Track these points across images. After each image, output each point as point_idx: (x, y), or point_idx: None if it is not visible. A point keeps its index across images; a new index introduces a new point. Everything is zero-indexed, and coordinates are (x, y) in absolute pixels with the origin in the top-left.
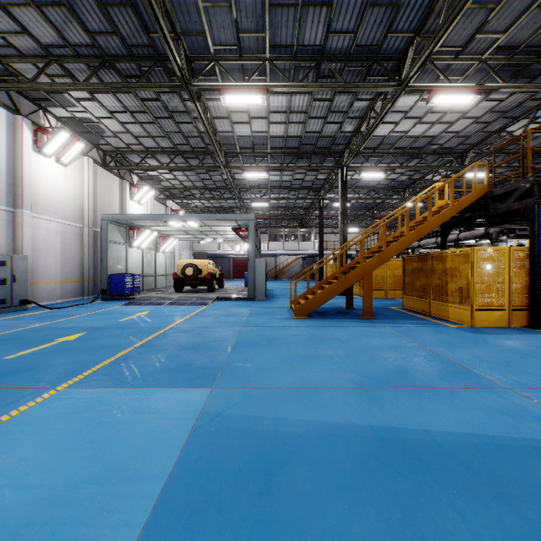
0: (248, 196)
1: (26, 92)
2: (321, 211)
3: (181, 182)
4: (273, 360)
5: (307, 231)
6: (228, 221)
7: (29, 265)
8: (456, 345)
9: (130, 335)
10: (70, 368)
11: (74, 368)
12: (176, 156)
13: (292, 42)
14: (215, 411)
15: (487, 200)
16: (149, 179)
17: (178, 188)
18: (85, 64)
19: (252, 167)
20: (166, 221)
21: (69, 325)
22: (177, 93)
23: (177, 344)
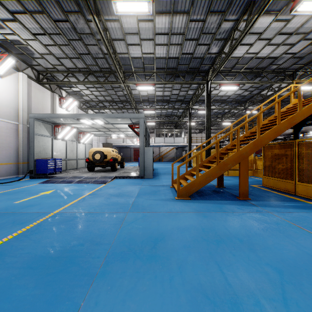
0: (142, 107)
1: None
2: (190, 116)
3: (96, 96)
4: None
5: (179, 131)
6: (125, 119)
7: None
8: None
9: None
10: None
11: None
12: (89, 75)
13: None
14: None
15: None
16: (74, 94)
17: (95, 101)
18: None
19: (143, 82)
20: (78, 119)
21: None
22: (81, 13)
23: (33, 252)
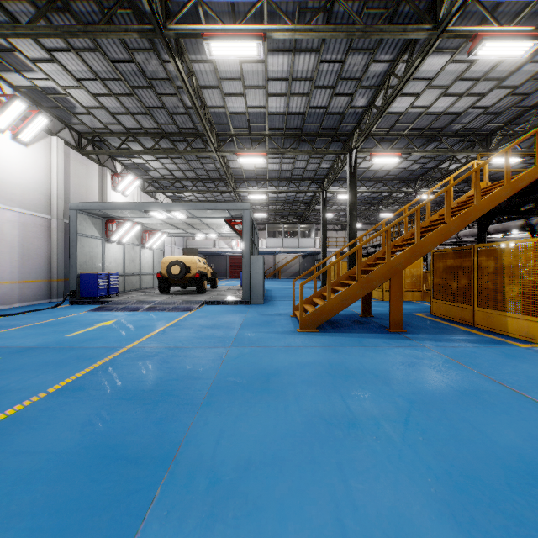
0: (245, 189)
1: None
2: (324, 204)
3: (170, 171)
4: (273, 433)
5: (307, 227)
6: (219, 210)
7: None
8: None
9: (61, 364)
10: None
11: None
12: (161, 139)
13: None
14: None
15: None
16: (135, 168)
17: (168, 178)
18: (32, 5)
19: (248, 151)
20: (146, 211)
21: None
22: (154, 51)
23: (119, 386)
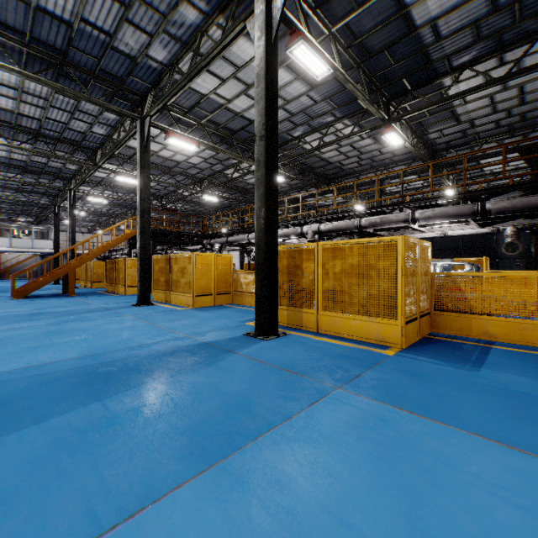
0: None
1: None
2: (57, 216)
3: None
4: None
5: (45, 229)
6: None
7: None
8: (102, 299)
9: None
10: None
11: None
12: None
13: (13, 122)
14: None
15: None
16: None
17: None
18: None
19: None
20: None
21: None
22: None
23: None
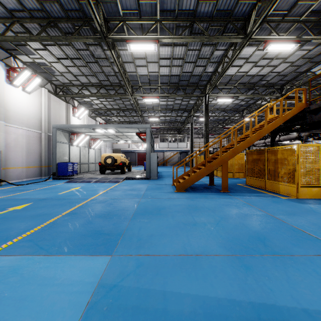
0: (147, 114)
1: (2, 44)
2: (192, 124)
3: (105, 105)
4: (162, 227)
5: (182, 136)
6: (133, 128)
7: (3, 157)
8: (293, 213)
9: (62, 205)
10: (6, 234)
11: (9, 235)
12: (101, 88)
13: (175, 8)
14: (110, 282)
15: (304, 113)
16: (85, 103)
17: (103, 109)
18: (38, 24)
19: (148, 95)
20: (93, 129)
21: (23, 197)
22: (100, 45)
23: (93, 212)
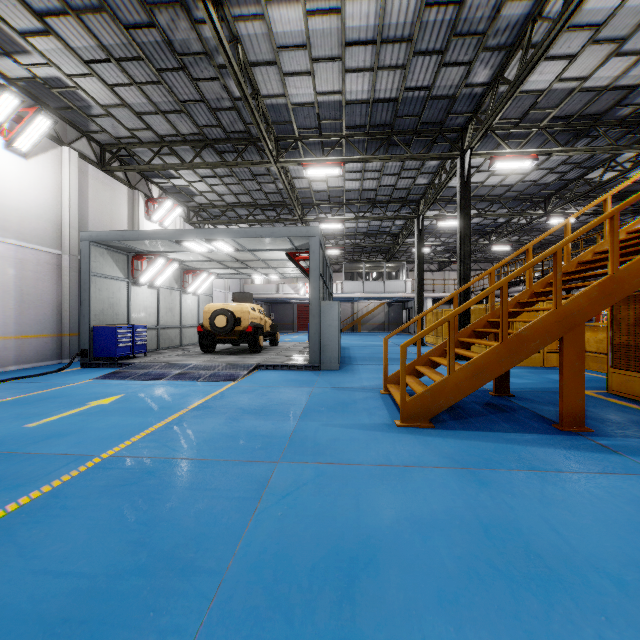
0: (315, 217)
1: None
2: (420, 234)
3: (220, 196)
4: None
5: (395, 266)
6: (278, 239)
7: None
8: None
9: None
10: None
11: None
12: (203, 148)
13: None
14: None
15: None
16: (176, 193)
17: (219, 206)
18: None
19: (317, 160)
20: (179, 242)
21: None
22: (181, 5)
23: (3, 593)
